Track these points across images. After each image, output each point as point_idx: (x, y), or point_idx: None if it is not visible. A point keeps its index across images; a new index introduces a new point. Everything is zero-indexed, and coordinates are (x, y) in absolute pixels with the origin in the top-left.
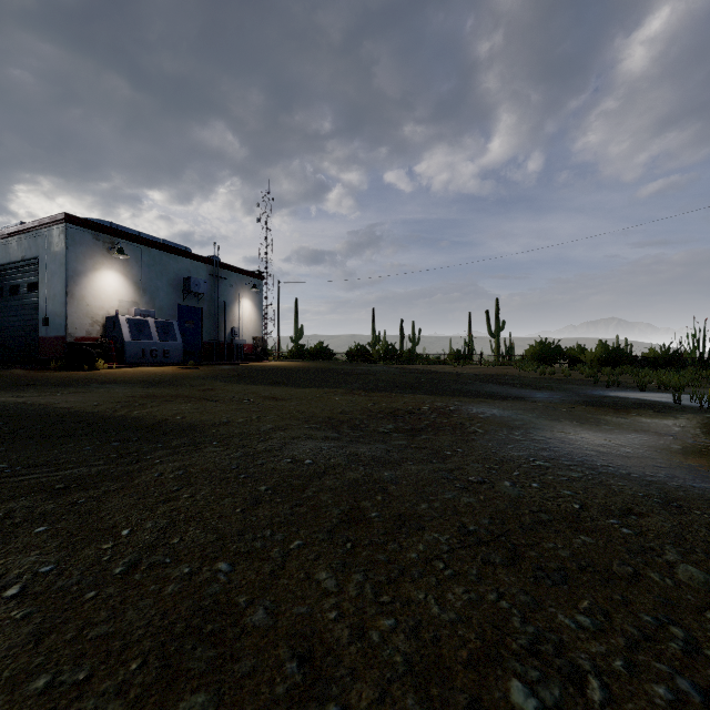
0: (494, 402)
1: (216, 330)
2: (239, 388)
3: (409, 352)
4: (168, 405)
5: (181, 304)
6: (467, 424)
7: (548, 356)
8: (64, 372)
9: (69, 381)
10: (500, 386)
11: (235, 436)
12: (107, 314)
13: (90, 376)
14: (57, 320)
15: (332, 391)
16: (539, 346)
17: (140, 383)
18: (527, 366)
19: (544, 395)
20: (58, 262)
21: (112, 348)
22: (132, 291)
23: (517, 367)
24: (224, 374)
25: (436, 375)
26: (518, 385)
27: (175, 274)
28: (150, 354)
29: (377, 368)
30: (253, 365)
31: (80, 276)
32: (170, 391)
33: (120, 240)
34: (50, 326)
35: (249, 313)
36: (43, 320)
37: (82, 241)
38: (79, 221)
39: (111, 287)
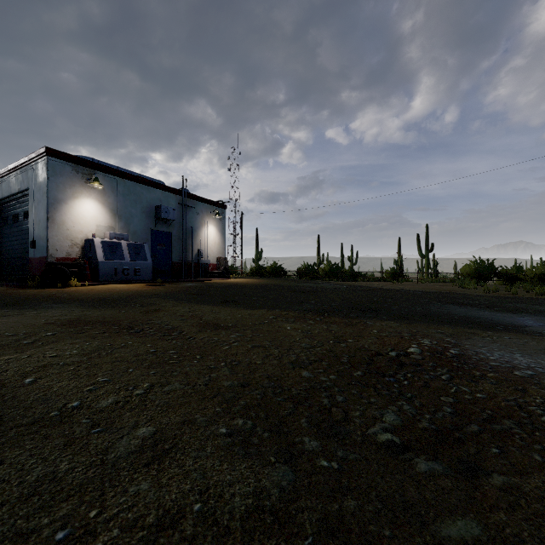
0: (488, 334)
1: (185, 251)
2: (184, 310)
3: (351, 270)
4: (63, 342)
5: (153, 229)
6: (538, 411)
7: (484, 274)
8: (39, 289)
9: (29, 299)
10: (464, 307)
11: (4, 510)
12: (85, 237)
13: (54, 294)
14: (41, 242)
15: (283, 314)
16: (475, 265)
17: (94, 301)
18: (467, 283)
19: (534, 322)
20: (41, 191)
21: (87, 268)
22: (109, 217)
23: (454, 284)
24: (183, 291)
25: (384, 293)
26: (482, 306)
27: (148, 203)
28: (122, 272)
29: (326, 285)
30: (214, 282)
31: (60, 204)
32: (111, 312)
33: (97, 172)
34: (36, 248)
35: (213, 237)
36: (31, 242)
37: (62, 172)
38: (59, 154)
39: (89, 214)
